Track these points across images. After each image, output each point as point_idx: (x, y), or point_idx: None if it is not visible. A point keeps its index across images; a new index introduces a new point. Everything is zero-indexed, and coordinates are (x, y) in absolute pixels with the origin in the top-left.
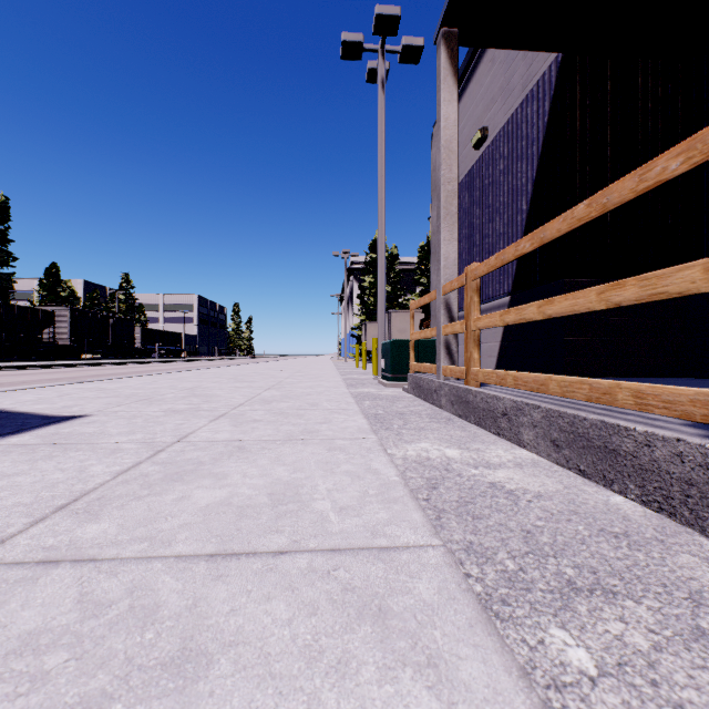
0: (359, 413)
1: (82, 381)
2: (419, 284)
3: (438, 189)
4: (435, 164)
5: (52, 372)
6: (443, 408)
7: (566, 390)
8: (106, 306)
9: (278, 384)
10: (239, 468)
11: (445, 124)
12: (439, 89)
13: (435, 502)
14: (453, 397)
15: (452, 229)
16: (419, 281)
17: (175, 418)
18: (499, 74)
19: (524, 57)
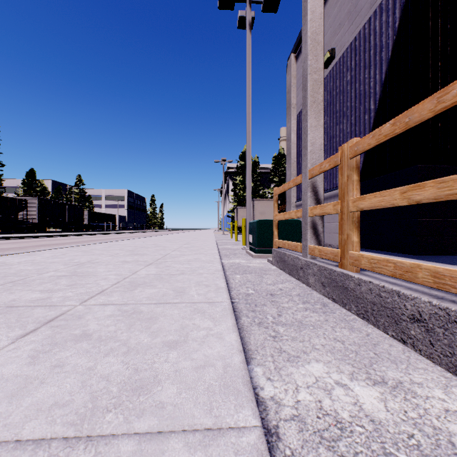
0: (228, 314)
1: (1, 254)
2: (273, 181)
3: (304, 80)
4: (289, 87)
5: (14, 242)
6: (311, 286)
7: None
8: (66, 197)
9: (162, 258)
10: None
11: (312, 17)
12: None
13: None
14: (324, 278)
15: (318, 116)
16: (273, 180)
17: None
18: (346, 2)
19: None
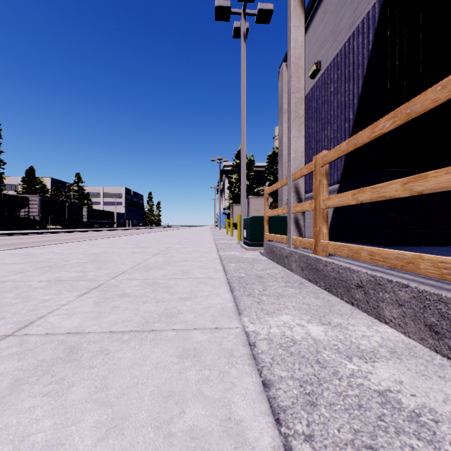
0: (224, 284)
1: (21, 247)
2: (267, 179)
3: (288, 98)
4: (281, 93)
5: (20, 238)
6: (293, 271)
7: (447, 272)
8: (65, 194)
9: (166, 250)
10: (28, 415)
11: (295, 45)
12: (289, 17)
13: (323, 446)
14: (303, 263)
15: (300, 128)
16: (267, 178)
17: (49, 291)
18: (330, 21)
19: (351, 3)
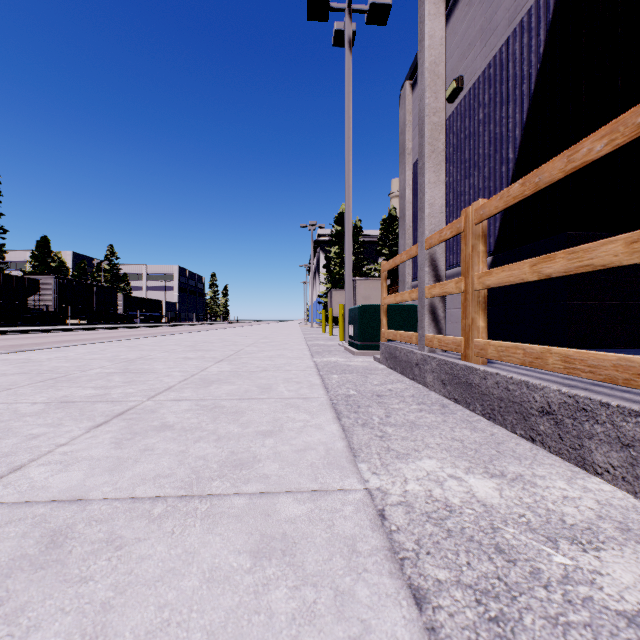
0: (326, 408)
1: (21, 350)
2: (381, 254)
3: (420, 123)
4: (403, 126)
5: (26, 338)
6: (429, 386)
7: None
8: (93, 275)
9: (235, 354)
10: None
11: (430, 43)
12: (422, 2)
13: None
14: (445, 375)
15: (438, 170)
16: (381, 252)
17: (44, 419)
18: (477, 16)
19: None
